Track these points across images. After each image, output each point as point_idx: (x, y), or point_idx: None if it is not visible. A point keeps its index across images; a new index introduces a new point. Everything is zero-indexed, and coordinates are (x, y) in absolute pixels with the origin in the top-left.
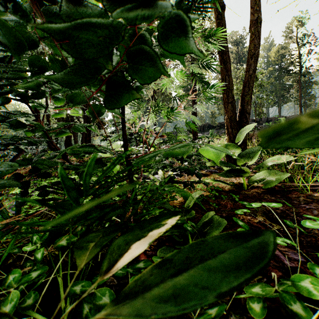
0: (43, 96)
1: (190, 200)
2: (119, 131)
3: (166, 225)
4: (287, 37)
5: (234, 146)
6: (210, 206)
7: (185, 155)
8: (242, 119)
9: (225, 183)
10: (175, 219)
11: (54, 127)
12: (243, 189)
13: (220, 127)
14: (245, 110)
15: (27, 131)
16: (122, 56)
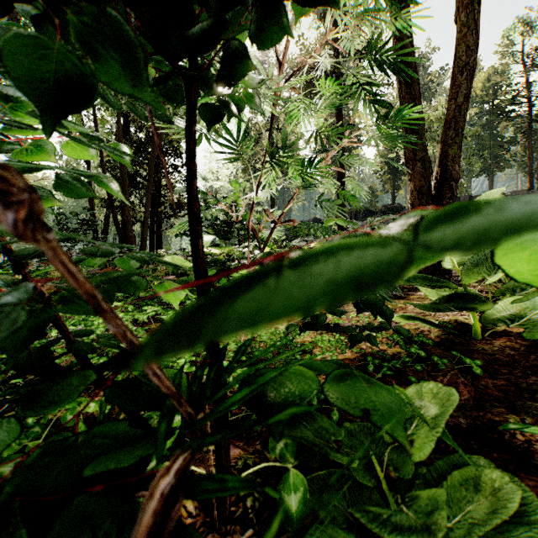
0: None
1: None
2: (208, 220)
3: None
4: (506, 53)
5: None
6: None
7: None
8: (443, 191)
9: (432, 325)
10: None
11: None
12: (474, 337)
13: (384, 213)
14: (450, 174)
15: None
16: None
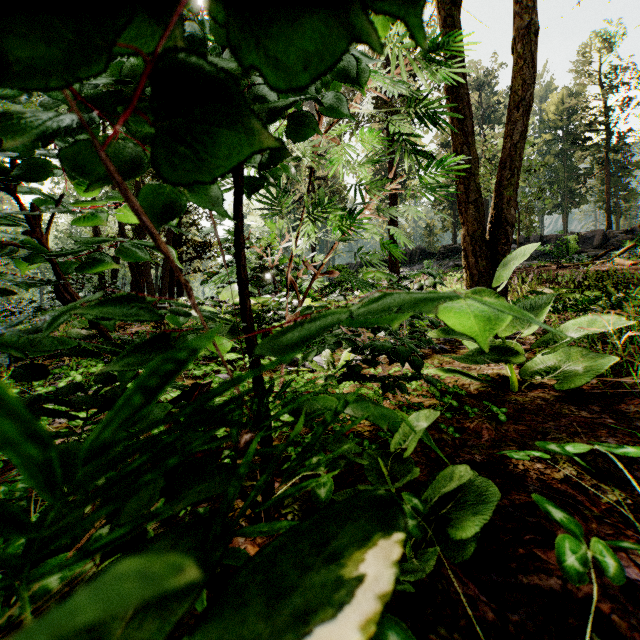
0: (47, 178)
1: (405, 432)
2: None
3: (361, 594)
4: (582, 73)
5: (491, 295)
6: (441, 433)
7: (396, 322)
8: (498, 237)
9: (470, 377)
10: (389, 556)
11: (70, 250)
12: (511, 390)
13: (444, 255)
14: (505, 218)
15: (21, 262)
16: (213, 12)
